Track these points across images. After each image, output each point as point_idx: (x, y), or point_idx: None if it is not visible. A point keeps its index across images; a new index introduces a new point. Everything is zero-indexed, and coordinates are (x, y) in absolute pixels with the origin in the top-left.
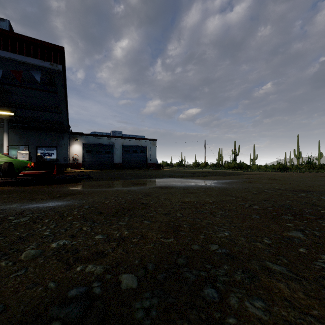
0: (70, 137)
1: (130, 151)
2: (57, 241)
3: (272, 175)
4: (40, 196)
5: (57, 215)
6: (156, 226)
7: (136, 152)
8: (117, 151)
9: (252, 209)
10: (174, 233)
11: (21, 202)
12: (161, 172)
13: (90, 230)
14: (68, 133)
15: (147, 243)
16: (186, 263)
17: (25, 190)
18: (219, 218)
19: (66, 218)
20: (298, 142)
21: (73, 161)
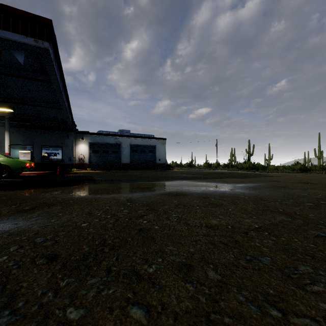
0: (76, 137)
1: (138, 150)
2: None
3: (300, 178)
4: (4, 208)
5: None
6: None
7: (145, 151)
8: (124, 150)
9: None
10: None
11: None
12: (171, 174)
13: None
14: (74, 132)
15: None
16: None
17: None
18: None
19: None
20: (319, 141)
21: (79, 161)
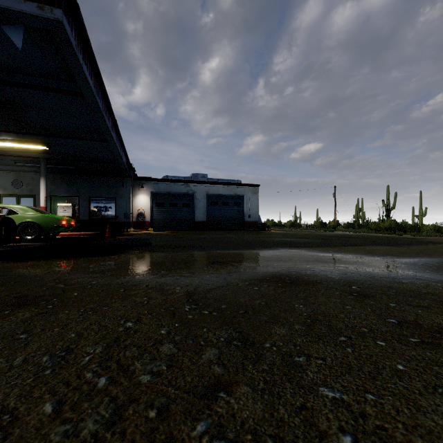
0: (134, 184)
1: (218, 203)
2: None
3: None
4: None
5: None
6: None
7: (228, 204)
8: (199, 203)
9: None
10: None
11: None
12: (268, 237)
13: None
14: (131, 178)
15: None
16: None
17: None
18: None
19: None
20: None
21: (138, 219)
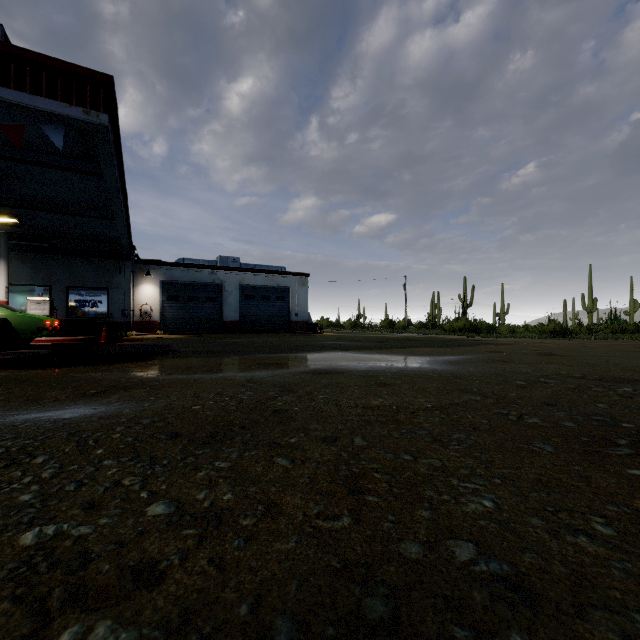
0: (136, 270)
1: (255, 296)
2: (43, 524)
3: (544, 347)
4: (55, 392)
5: (73, 441)
6: (305, 476)
7: (269, 298)
8: (229, 296)
9: (527, 426)
10: (350, 498)
11: (5, 408)
12: (318, 340)
13: (138, 486)
14: (132, 261)
15: (279, 533)
16: (390, 616)
17: (27, 379)
18: (458, 453)
19: (91, 451)
20: (590, 281)
21: (142, 318)
